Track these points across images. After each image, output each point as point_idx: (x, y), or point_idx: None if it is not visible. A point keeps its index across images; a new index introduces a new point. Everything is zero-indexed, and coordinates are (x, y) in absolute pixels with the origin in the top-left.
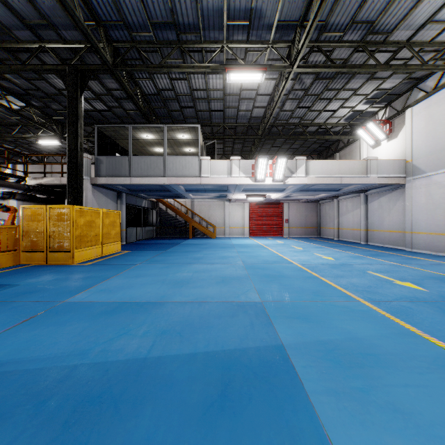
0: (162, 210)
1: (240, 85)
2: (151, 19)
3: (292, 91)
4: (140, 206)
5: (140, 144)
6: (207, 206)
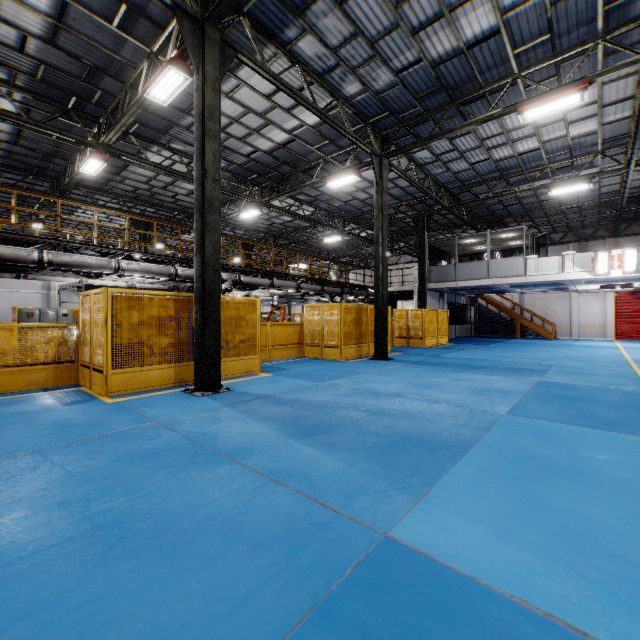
0: (481, 306)
1: None
2: (479, 173)
3: None
4: (458, 304)
5: (462, 247)
6: (543, 299)
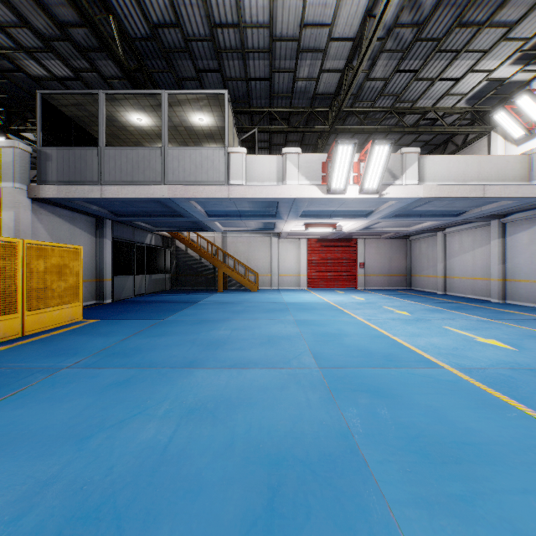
0: (180, 249)
1: (302, 13)
2: None
3: (394, 30)
4: (141, 243)
5: (133, 139)
6: (246, 243)
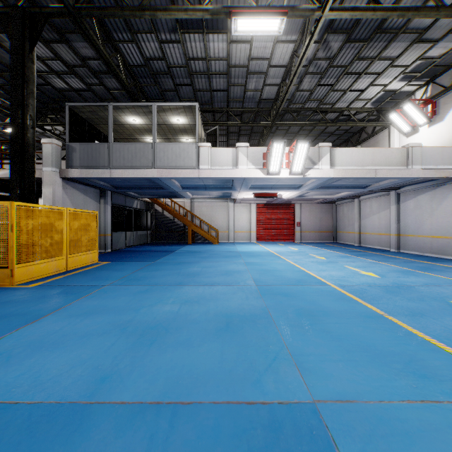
0: (158, 212)
1: (249, 52)
2: None
3: (313, 61)
4: (130, 207)
5: (127, 132)
6: (209, 207)
